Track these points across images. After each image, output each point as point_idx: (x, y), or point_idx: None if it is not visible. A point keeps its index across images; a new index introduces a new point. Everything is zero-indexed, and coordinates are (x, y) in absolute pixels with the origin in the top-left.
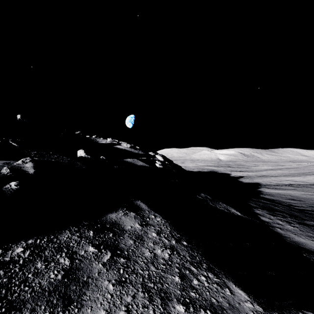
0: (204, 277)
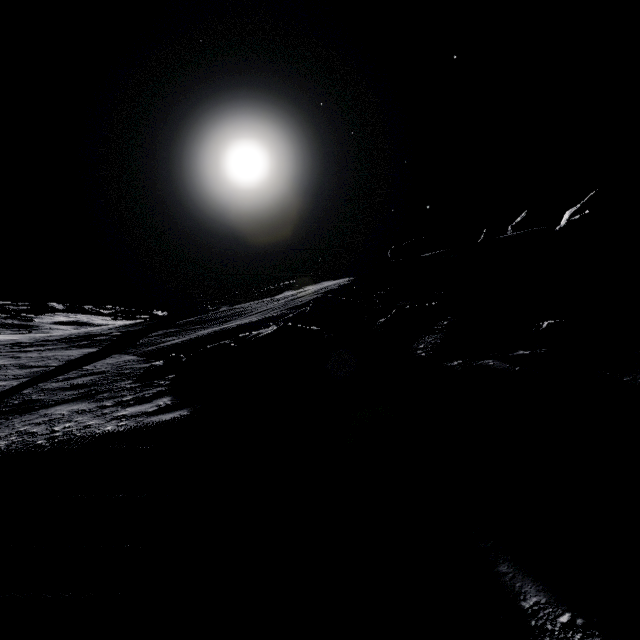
0: (3, 443)
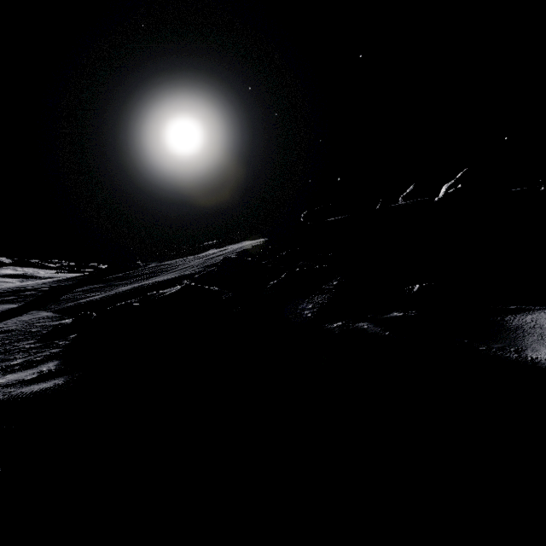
0: None
